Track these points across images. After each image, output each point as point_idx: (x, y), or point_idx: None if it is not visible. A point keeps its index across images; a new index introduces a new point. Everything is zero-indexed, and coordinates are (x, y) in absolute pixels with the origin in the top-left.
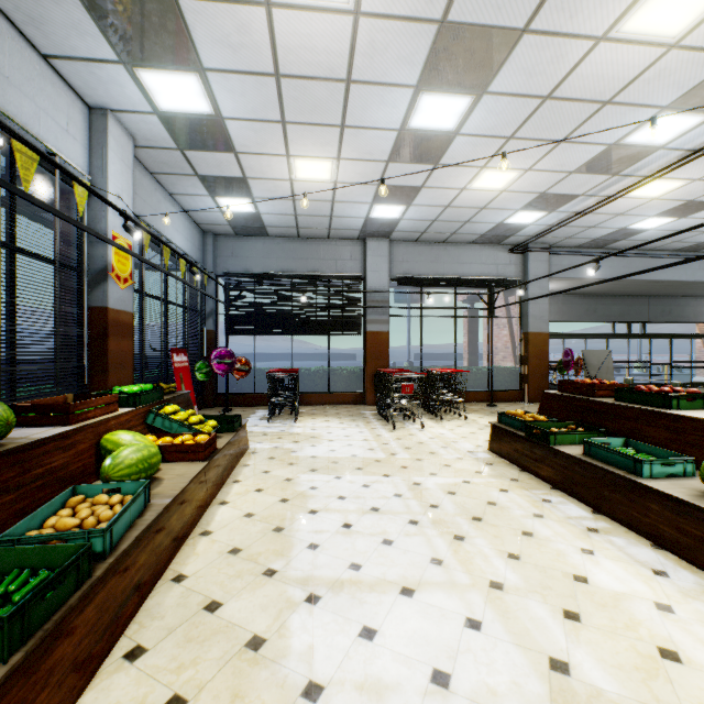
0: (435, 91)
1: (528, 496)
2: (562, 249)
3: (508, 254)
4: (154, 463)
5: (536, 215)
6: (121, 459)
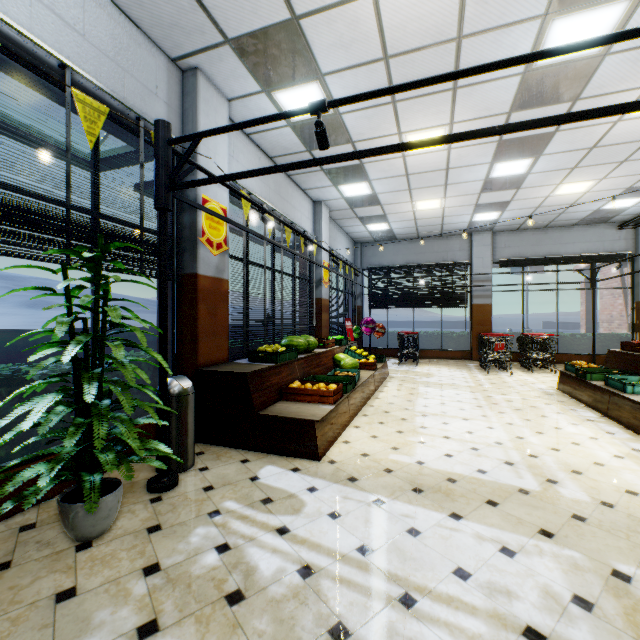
0: (504, 161)
1: (562, 407)
2: None
3: (616, 231)
4: (357, 366)
5: (632, 200)
6: (347, 361)
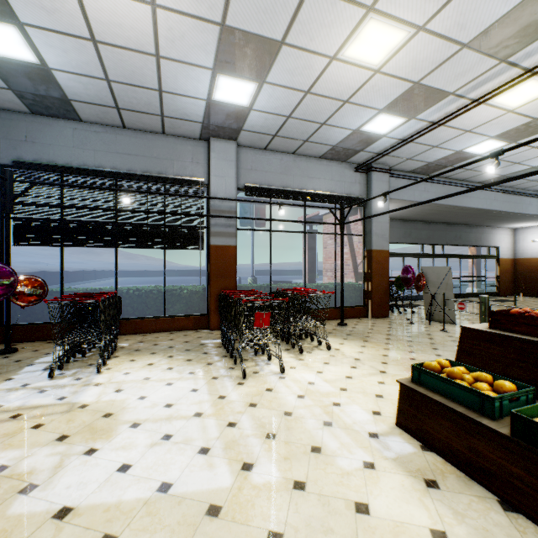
0: None
1: None
2: (398, 172)
3: (354, 173)
4: None
5: (395, 121)
6: None
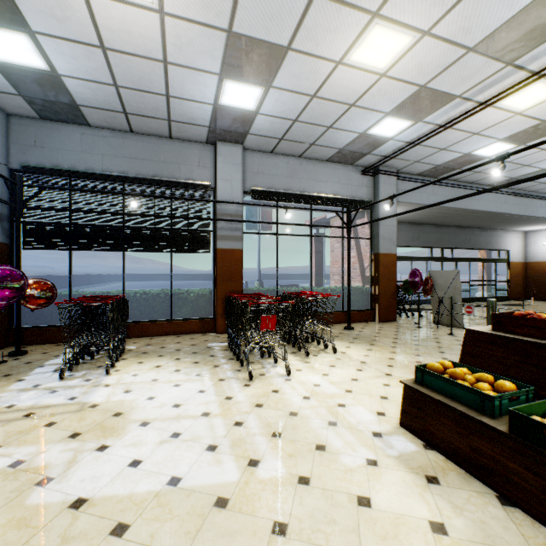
0: None
1: None
2: (406, 175)
3: (361, 176)
4: None
5: (401, 124)
6: None
